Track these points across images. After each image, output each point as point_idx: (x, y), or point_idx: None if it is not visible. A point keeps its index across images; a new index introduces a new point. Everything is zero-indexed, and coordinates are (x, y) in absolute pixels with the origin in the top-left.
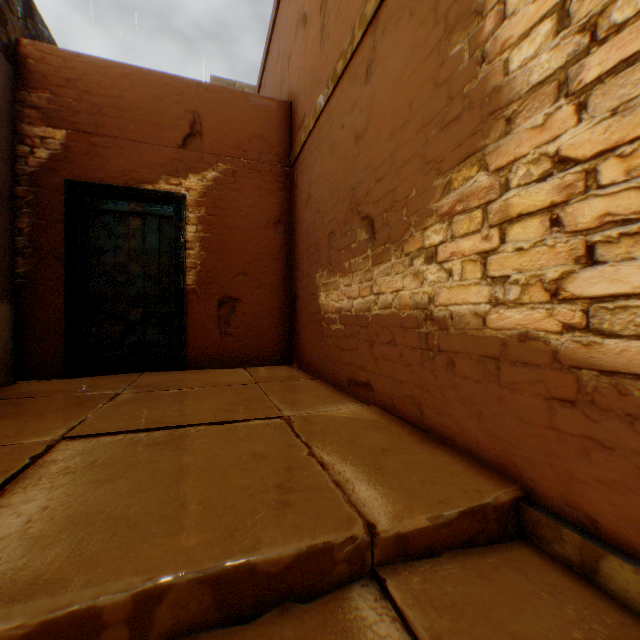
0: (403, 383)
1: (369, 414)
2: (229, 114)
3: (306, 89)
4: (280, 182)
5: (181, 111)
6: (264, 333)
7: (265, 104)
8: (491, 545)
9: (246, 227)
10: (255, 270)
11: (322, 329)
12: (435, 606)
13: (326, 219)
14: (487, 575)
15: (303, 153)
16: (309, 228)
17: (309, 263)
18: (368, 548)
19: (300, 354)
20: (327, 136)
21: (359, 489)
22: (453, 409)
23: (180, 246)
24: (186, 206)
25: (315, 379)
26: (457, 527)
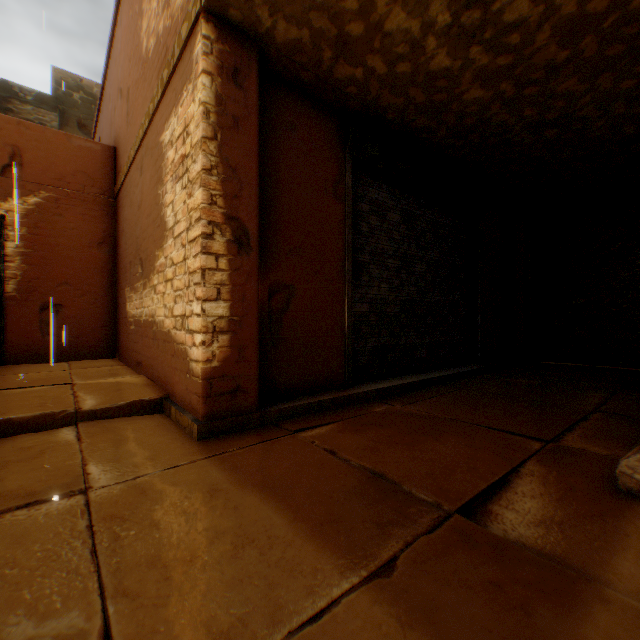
0: (150, 358)
1: (133, 378)
2: (53, 151)
3: (122, 147)
4: (105, 210)
5: (2, 143)
6: (89, 333)
7: (90, 146)
8: (144, 415)
9: (71, 245)
10: (80, 281)
11: (128, 329)
12: (95, 426)
13: (130, 251)
14: (129, 420)
15: (121, 194)
16: (123, 253)
17: (123, 279)
18: (76, 415)
19: (120, 349)
20: (130, 193)
21: (88, 401)
22: (159, 367)
23: (1, 259)
24: (7, 225)
25: (124, 365)
26: (127, 408)
